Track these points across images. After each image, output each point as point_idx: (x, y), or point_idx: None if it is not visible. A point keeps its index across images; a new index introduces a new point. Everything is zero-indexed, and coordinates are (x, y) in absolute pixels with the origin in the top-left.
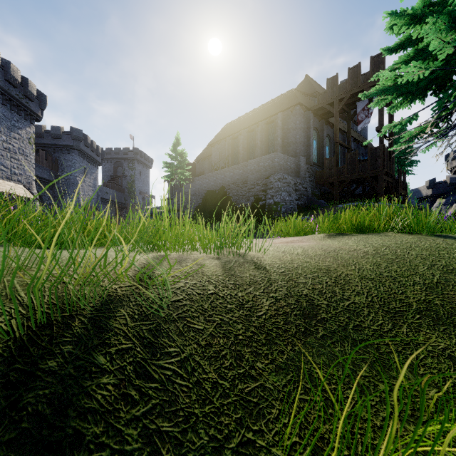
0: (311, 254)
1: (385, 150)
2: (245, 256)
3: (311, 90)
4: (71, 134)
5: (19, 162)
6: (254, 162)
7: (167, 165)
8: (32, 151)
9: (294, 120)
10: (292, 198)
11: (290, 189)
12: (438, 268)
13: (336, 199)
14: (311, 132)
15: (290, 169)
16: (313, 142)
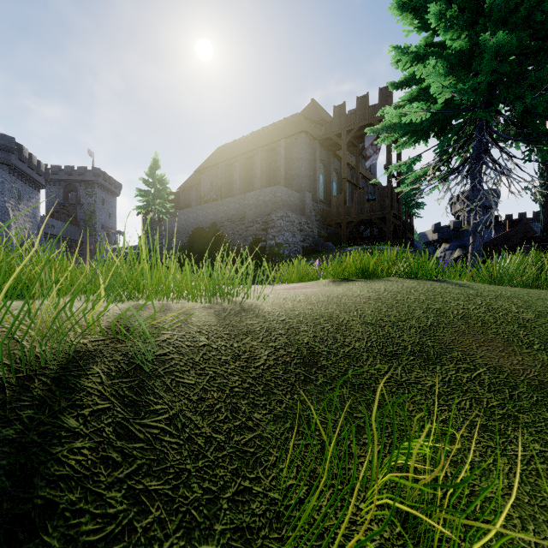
0: (314, 301)
1: (393, 190)
2: (242, 304)
3: (317, 116)
4: None
5: None
6: (252, 195)
7: (141, 193)
8: None
9: (299, 150)
10: (296, 239)
11: (294, 229)
12: (432, 312)
13: (344, 241)
14: (318, 164)
15: (294, 206)
16: (320, 177)
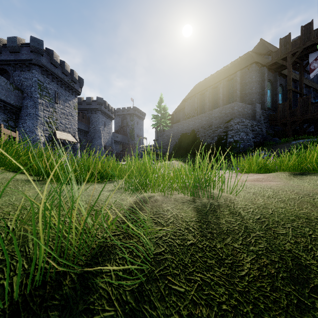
0: (284, 198)
1: None
2: (218, 198)
3: (264, 50)
4: (97, 101)
5: (69, 121)
6: (217, 110)
7: (154, 117)
8: (76, 113)
9: (250, 76)
10: (249, 137)
11: (247, 130)
12: None
13: (289, 136)
14: (266, 83)
15: (247, 114)
16: (267, 91)
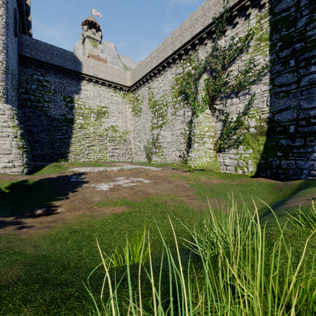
0: None
1: None
2: None
3: None
4: None
5: None
6: None
7: None
8: None
9: None
10: None
11: None
12: None
13: None
14: None
15: None
16: None
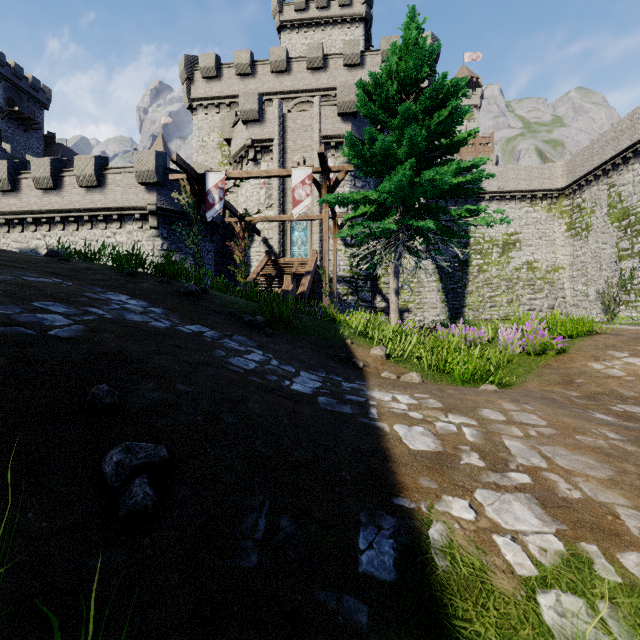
0: None
1: None
2: None
3: None
4: None
5: None
6: None
7: None
8: None
9: None
10: None
11: None
12: None
13: None
14: None
15: None
16: None
